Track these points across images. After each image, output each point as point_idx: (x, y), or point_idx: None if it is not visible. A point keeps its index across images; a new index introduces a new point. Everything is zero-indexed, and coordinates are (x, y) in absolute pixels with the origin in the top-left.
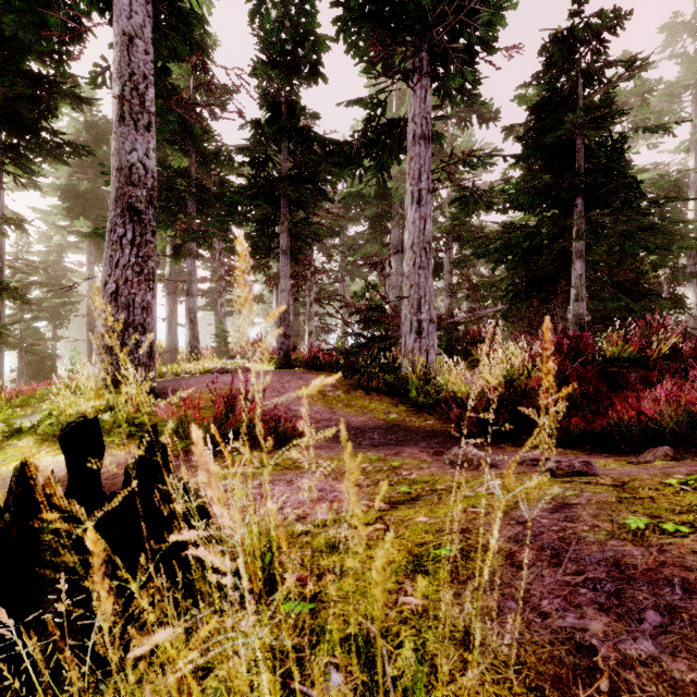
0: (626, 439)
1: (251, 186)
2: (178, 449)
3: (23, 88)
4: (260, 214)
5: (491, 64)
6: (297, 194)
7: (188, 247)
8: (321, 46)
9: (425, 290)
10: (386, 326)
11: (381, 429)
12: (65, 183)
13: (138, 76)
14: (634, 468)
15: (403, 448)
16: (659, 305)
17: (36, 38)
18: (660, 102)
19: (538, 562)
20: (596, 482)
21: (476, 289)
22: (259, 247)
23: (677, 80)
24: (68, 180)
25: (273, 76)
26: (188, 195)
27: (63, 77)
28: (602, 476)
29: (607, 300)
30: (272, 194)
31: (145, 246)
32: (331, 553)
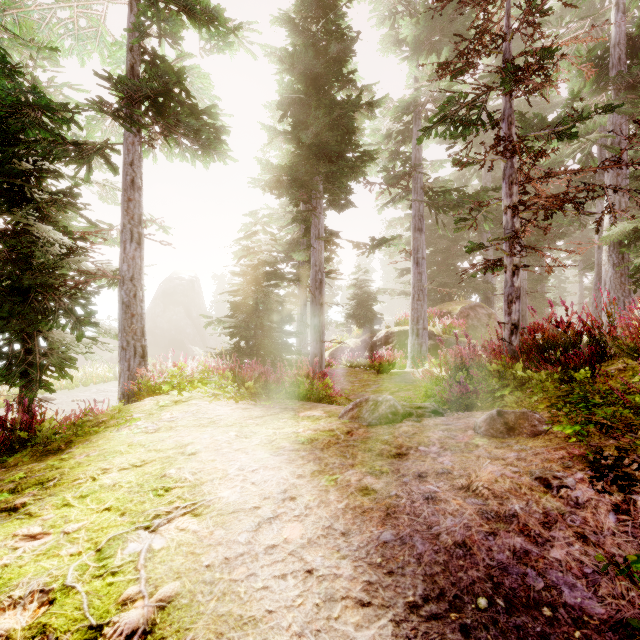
0: None
1: None
2: None
3: None
4: None
5: None
6: None
7: None
8: None
9: None
10: None
11: None
12: None
13: None
14: None
15: None
16: None
17: None
18: None
19: None
20: None
21: None
22: None
23: None
24: None
25: None
26: None
27: None
28: None
29: None
30: None
31: None
32: None
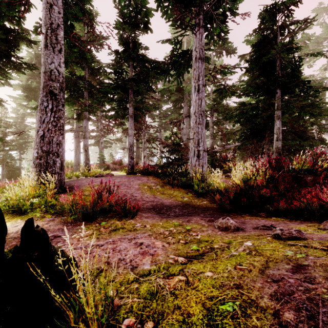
0: (309, 212)
1: (114, 83)
2: (71, 218)
3: (1, 35)
4: (119, 97)
5: (234, 22)
6: (137, 87)
7: (84, 114)
8: (149, 14)
9: (201, 135)
10: (181, 153)
11: (180, 206)
12: (25, 83)
13: (55, 25)
14: (325, 234)
15: (191, 217)
16: (314, 143)
17: (6, 9)
18: (312, 46)
19: (299, 323)
20: (311, 247)
21: (225, 135)
22: (119, 114)
23: (321, 35)
24: (26, 82)
25: (125, 28)
26: (84, 89)
27: (22, 31)
28: (310, 240)
29: (290, 140)
30: (125, 88)
31: (58, 112)
32: (151, 300)
